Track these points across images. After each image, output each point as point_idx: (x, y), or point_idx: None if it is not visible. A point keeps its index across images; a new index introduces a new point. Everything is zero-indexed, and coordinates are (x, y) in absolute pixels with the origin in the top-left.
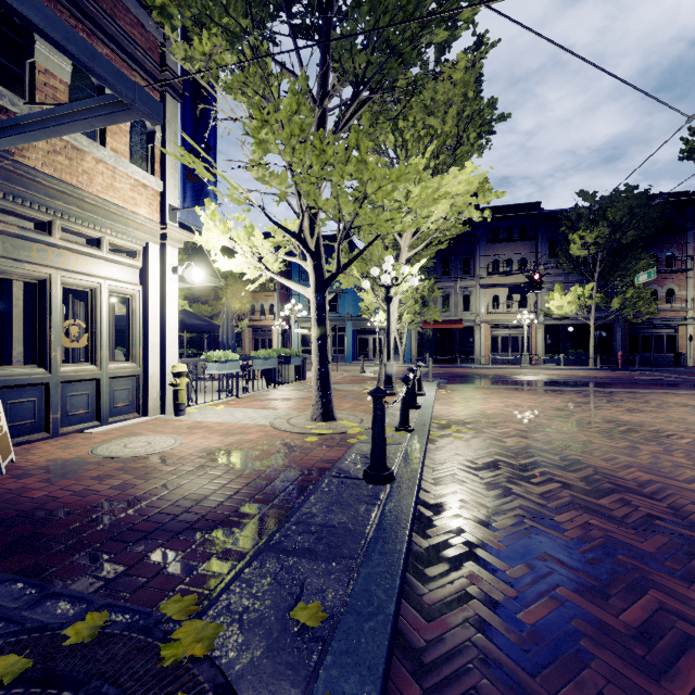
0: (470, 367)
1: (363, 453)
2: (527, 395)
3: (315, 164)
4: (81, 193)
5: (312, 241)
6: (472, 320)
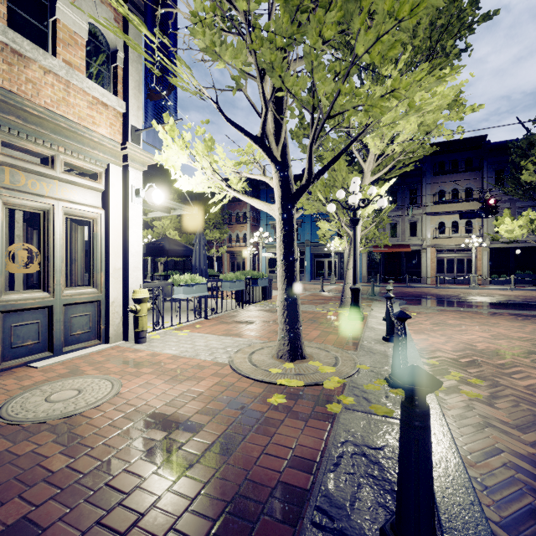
0: (419, 287)
1: (356, 440)
2: (505, 322)
3: (282, 14)
4: (20, 101)
5: (277, 148)
6: (419, 245)
